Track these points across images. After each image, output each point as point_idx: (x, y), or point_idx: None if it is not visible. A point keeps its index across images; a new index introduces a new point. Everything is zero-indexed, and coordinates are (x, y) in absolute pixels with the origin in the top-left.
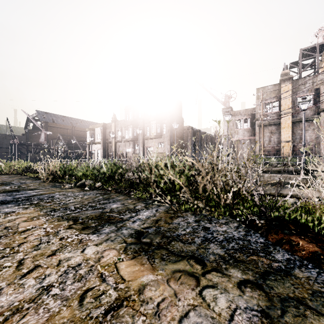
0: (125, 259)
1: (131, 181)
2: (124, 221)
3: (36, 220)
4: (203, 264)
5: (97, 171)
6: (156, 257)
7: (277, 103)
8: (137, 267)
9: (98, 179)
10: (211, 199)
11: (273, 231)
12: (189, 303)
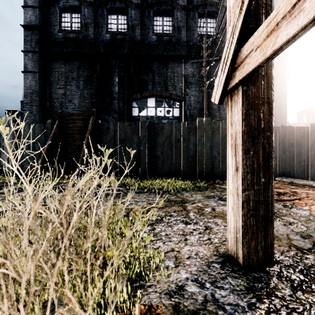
0: None
1: None
2: None
3: None
4: None
5: None
6: None
7: None
8: None
9: None
10: None
11: None
12: None
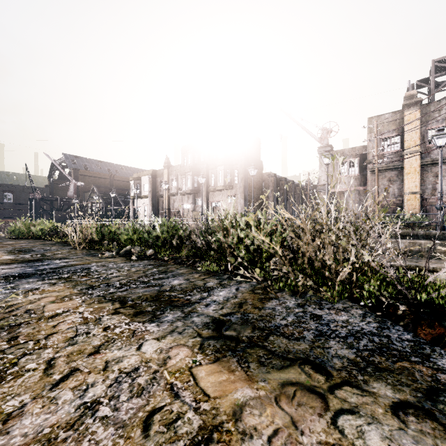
0: (203, 362)
1: (196, 248)
2: (193, 305)
3: (68, 302)
4: (326, 372)
5: (148, 234)
6: (251, 360)
7: (398, 138)
8: (225, 375)
9: (150, 245)
10: (318, 273)
11: (424, 323)
12: (320, 440)
